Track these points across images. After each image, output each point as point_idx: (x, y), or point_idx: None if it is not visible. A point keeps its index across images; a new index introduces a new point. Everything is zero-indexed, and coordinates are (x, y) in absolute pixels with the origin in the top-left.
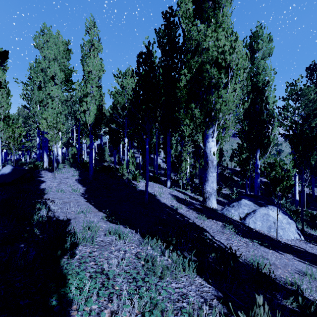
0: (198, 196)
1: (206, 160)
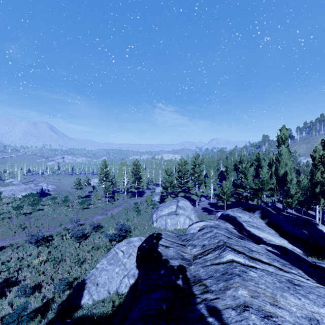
0: None
1: None
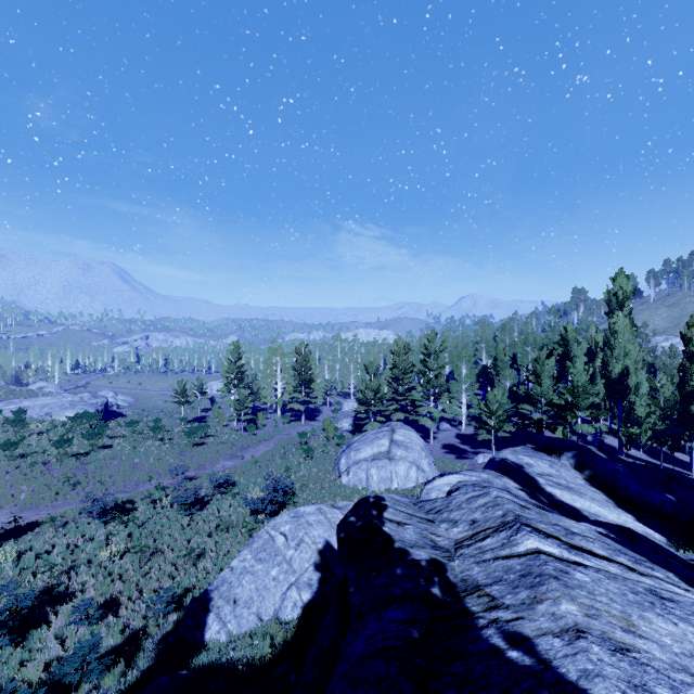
0: None
1: None
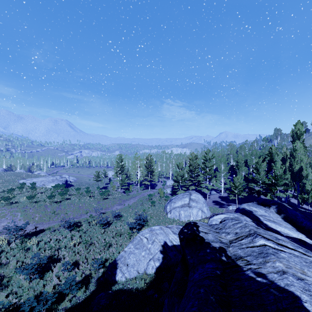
0: None
1: None
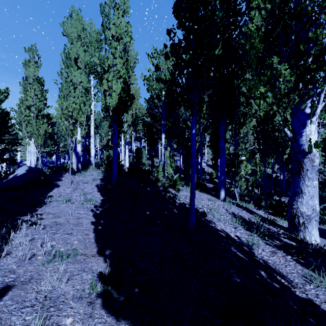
0: (272, 216)
1: (297, 157)
